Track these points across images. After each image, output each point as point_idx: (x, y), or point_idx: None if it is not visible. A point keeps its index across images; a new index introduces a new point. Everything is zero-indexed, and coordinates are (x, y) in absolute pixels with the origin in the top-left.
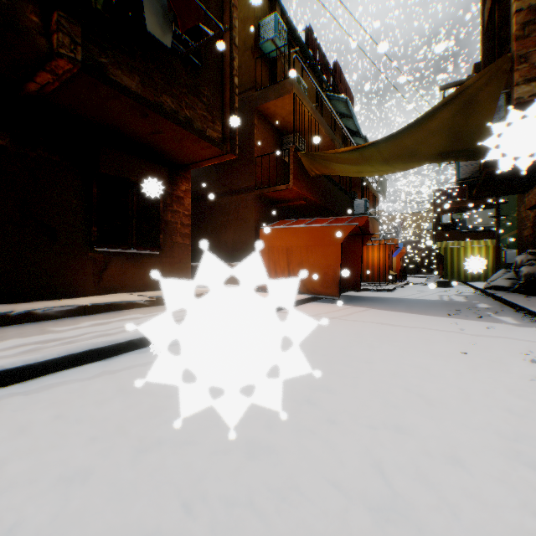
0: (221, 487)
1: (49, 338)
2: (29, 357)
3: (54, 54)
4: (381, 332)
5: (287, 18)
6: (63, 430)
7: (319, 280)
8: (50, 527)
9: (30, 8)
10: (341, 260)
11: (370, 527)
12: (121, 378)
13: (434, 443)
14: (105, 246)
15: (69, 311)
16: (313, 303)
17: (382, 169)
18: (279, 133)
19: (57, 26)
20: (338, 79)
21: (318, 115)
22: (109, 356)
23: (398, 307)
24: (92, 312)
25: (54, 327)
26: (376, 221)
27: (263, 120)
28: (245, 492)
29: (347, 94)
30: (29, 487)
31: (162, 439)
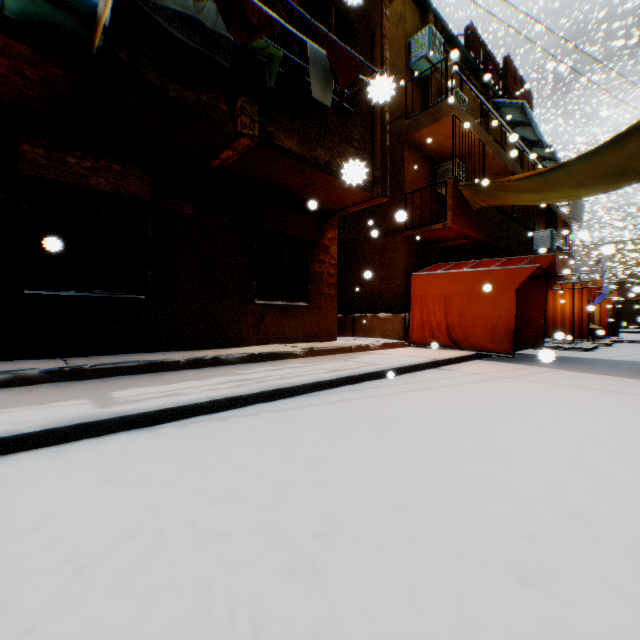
0: (423, 480)
1: (243, 378)
2: (240, 389)
3: (237, 134)
4: (570, 393)
5: (443, 24)
6: (289, 438)
7: (486, 334)
8: (316, 482)
9: (221, 100)
10: (515, 309)
11: (550, 514)
12: (310, 412)
13: (621, 482)
14: (263, 299)
15: (243, 358)
16: (478, 361)
17: (574, 194)
18: (432, 162)
19: (240, 110)
20: (510, 77)
21: (483, 133)
22: (290, 396)
23: (597, 369)
24: (259, 360)
25: (238, 371)
26: (567, 257)
27: (414, 150)
28: (443, 485)
29: (522, 94)
30: (291, 463)
31: (364, 451)
